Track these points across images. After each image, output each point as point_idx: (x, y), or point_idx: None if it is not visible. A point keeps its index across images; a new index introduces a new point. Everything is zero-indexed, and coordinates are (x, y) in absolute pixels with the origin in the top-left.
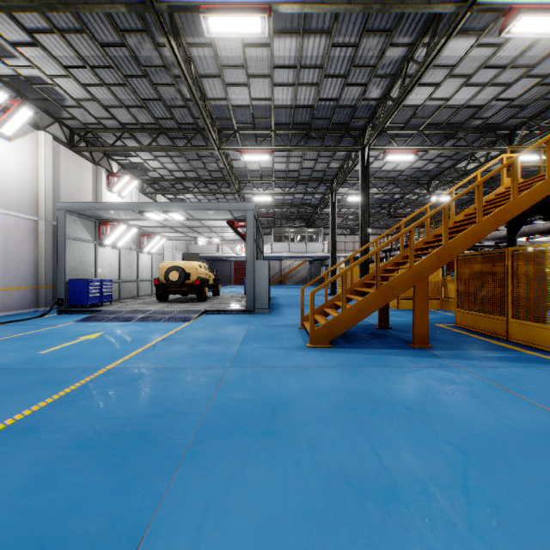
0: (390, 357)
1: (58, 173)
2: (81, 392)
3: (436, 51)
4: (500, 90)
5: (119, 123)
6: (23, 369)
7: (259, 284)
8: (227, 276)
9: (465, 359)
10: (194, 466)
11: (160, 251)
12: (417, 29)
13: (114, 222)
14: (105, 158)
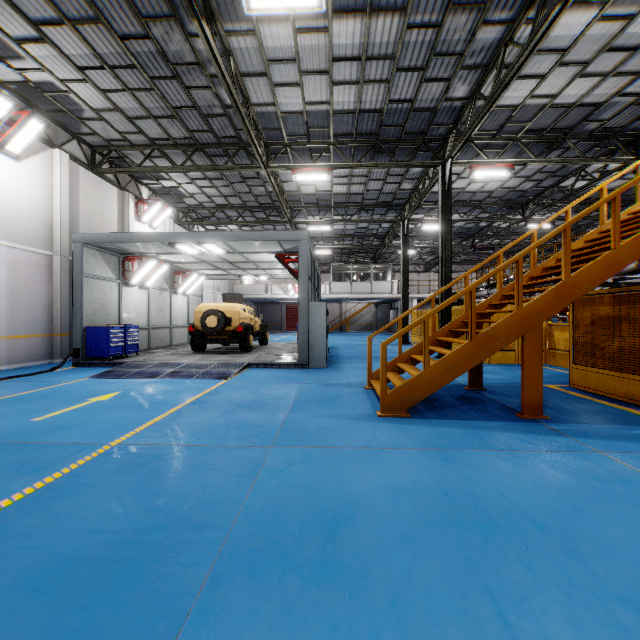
0: (493, 434)
1: (77, 199)
2: (66, 483)
3: (546, 26)
4: (625, 82)
5: (147, 138)
6: (4, 444)
7: (315, 331)
8: (277, 321)
9: (601, 439)
10: (202, 638)
11: (198, 292)
12: (519, 0)
13: (142, 256)
14: (133, 182)
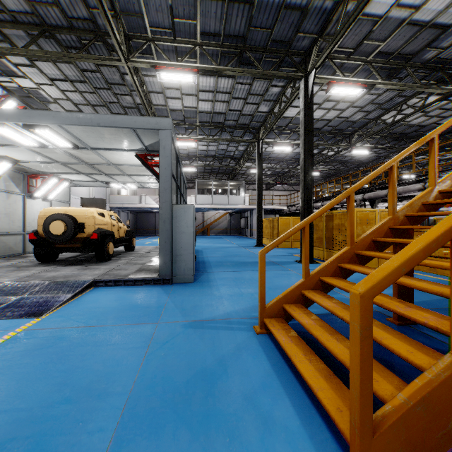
0: None
1: None
2: None
3: None
4: None
5: None
6: None
7: (180, 239)
8: (152, 227)
9: None
10: None
11: (64, 198)
12: None
13: None
14: None
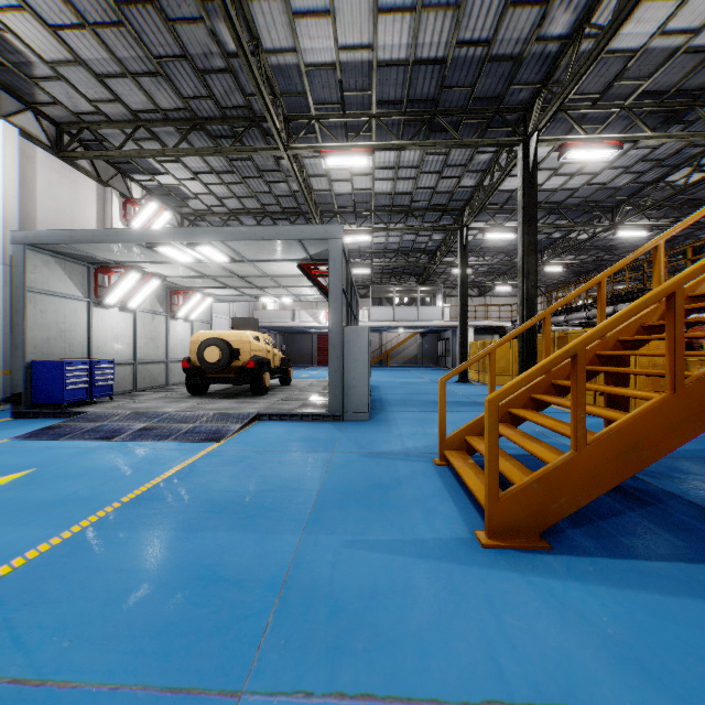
0: None
1: (34, 191)
2: None
3: None
4: None
5: (127, 109)
6: None
7: (352, 368)
8: (307, 354)
9: None
10: None
11: (205, 317)
12: None
13: (119, 267)
14: (119, 176)
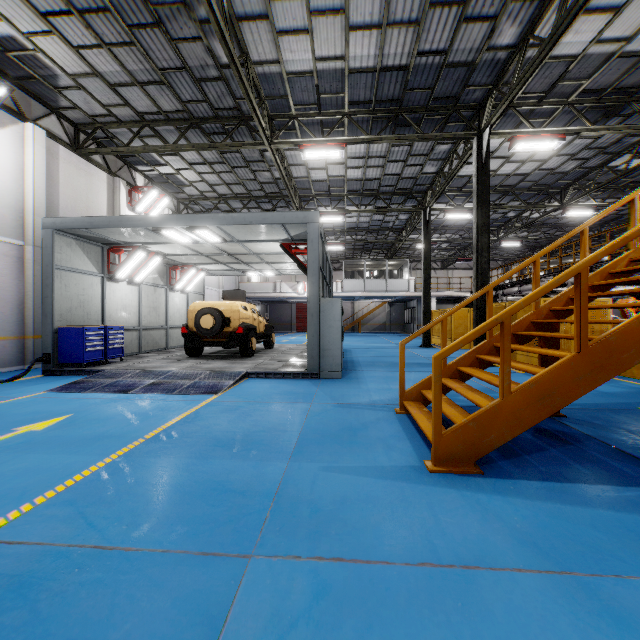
0: None
1: (56, 182)
2: None
3: None
4: None
5: (134, 112)
6: None
7: (327, 333)
8: (287, 321)
9: None
10: None
11: (199, 289)
12: None
13: (128, 247)
14: (126, 168)
